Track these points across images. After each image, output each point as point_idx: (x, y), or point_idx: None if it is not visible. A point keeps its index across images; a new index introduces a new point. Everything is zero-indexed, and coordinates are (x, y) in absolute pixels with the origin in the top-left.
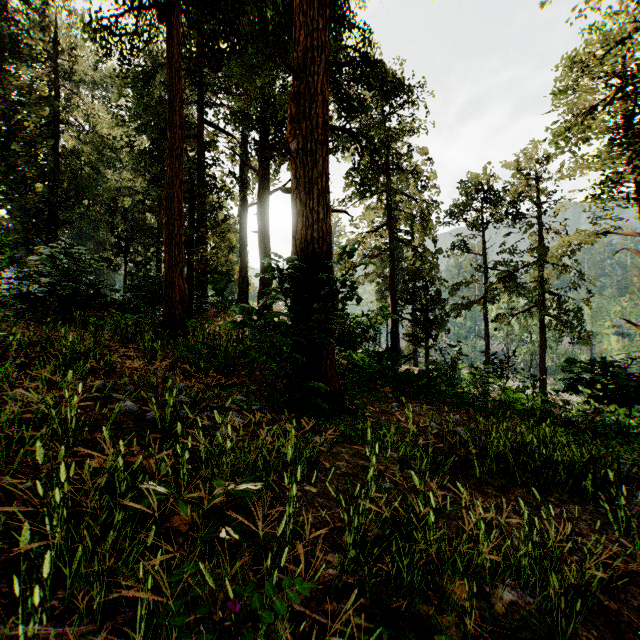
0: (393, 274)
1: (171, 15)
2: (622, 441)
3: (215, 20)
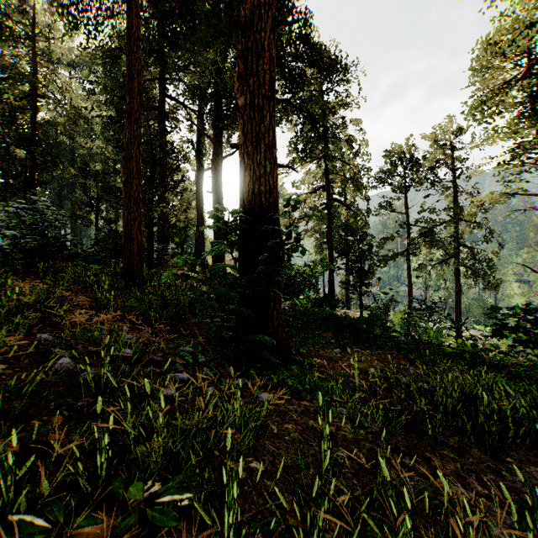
0: (330, 229)
1: None
2: None
3: None
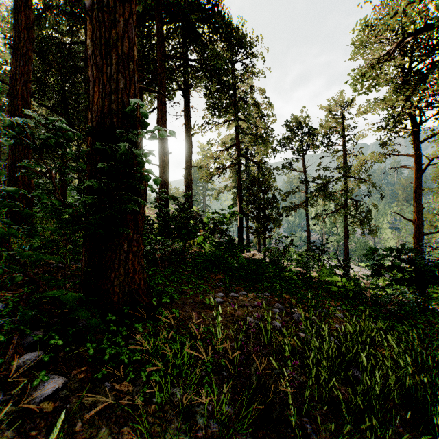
0: (240, 182)
1: None
2: (423, 320)
3: None
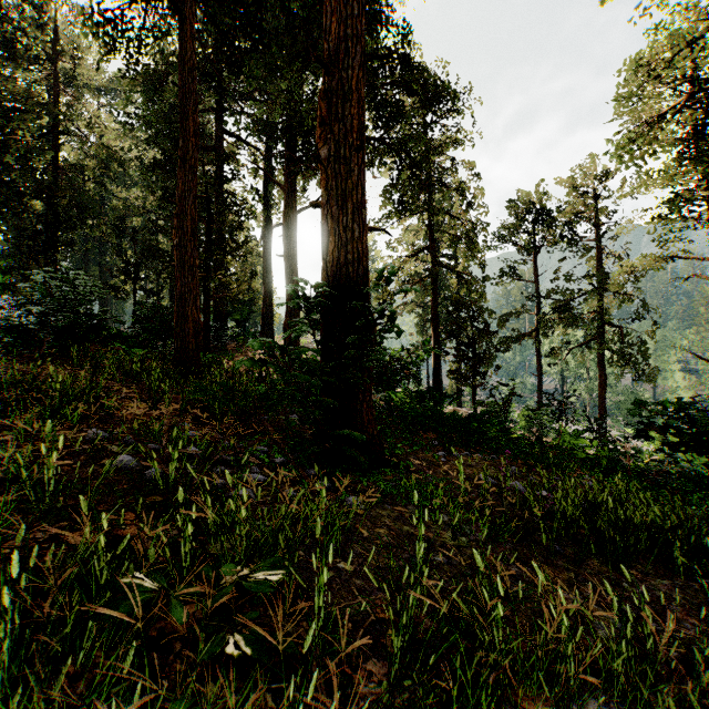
0: (436, 303)
1: (183, 6)
2: (702, 495)
3: (234, 14)
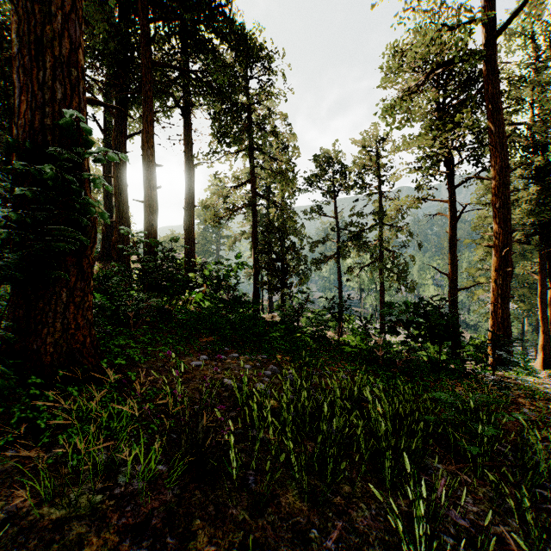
0: (256, 227)
1: None
2: (434, 378)
3: None
